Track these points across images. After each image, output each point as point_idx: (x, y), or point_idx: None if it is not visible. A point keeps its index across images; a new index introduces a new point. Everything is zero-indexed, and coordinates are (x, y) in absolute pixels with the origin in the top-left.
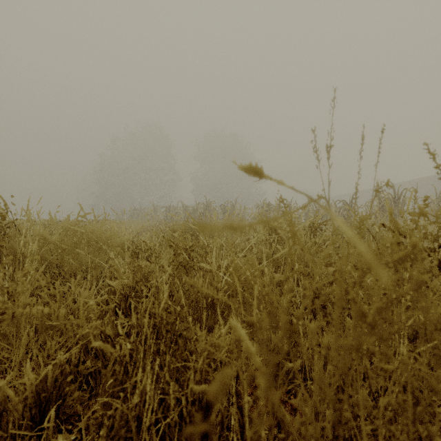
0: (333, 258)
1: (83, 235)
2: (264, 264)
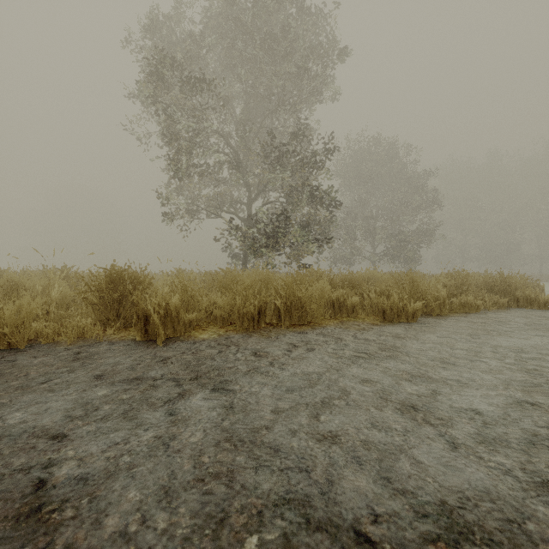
0: None
1: None
2: None
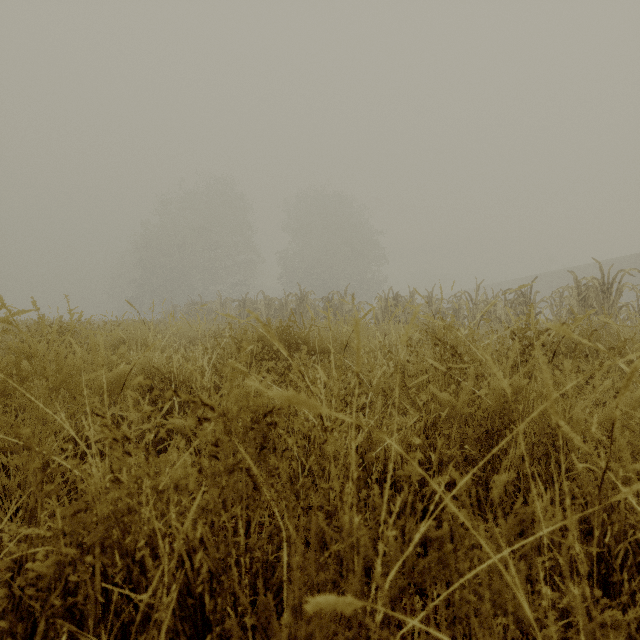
0: (636, 428)
1: (8, 364)
2: (570, 530)
